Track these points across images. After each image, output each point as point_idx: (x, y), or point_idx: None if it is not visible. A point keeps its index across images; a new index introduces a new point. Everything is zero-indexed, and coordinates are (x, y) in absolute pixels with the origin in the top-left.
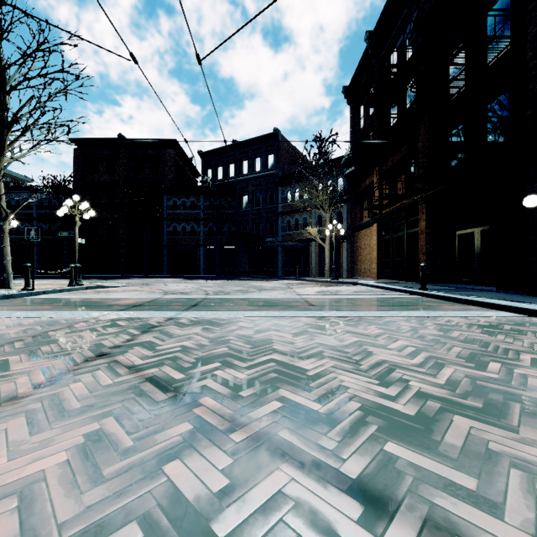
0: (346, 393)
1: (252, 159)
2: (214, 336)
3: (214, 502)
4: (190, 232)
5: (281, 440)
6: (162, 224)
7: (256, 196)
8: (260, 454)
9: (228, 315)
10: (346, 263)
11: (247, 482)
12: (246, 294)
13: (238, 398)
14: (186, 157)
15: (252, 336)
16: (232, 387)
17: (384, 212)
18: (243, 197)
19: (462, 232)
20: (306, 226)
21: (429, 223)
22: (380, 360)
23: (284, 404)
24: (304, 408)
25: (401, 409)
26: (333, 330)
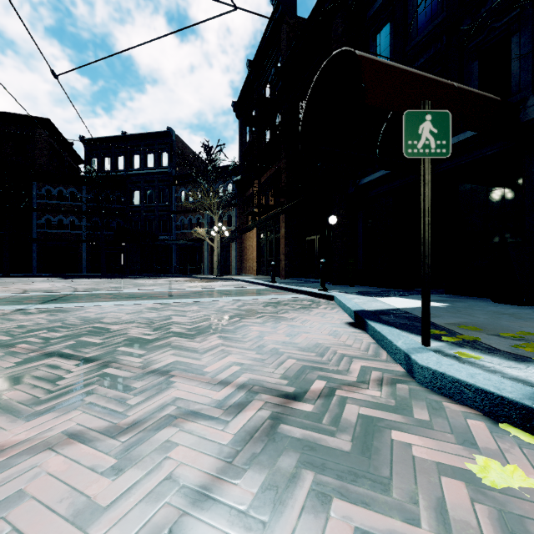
0: (124, 335)
1: (145, 155)
2: (56, 318)
3: (3, 369)
4: (69, 225)
5: (61, 353)
6: (30, 215)
7: (149, 193)
8: (43, 357)
9: (82, 305)
10: (234, 262)
11: (27, 364)
12: (118, 289)
13: (48, 343)
14: (65, 140)
15: (91, 316)
16: (47, 339)
17: (260, 219)
18: (135, 192)
19: (309, 238)
20: (200, 226)
21: (287, 230)
22: (171, 322)
23: (77, 342)
24: (90, 342)
25: (148, 338)
26: (163, 310)
